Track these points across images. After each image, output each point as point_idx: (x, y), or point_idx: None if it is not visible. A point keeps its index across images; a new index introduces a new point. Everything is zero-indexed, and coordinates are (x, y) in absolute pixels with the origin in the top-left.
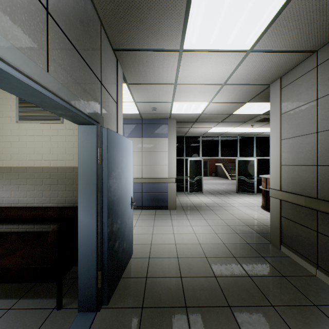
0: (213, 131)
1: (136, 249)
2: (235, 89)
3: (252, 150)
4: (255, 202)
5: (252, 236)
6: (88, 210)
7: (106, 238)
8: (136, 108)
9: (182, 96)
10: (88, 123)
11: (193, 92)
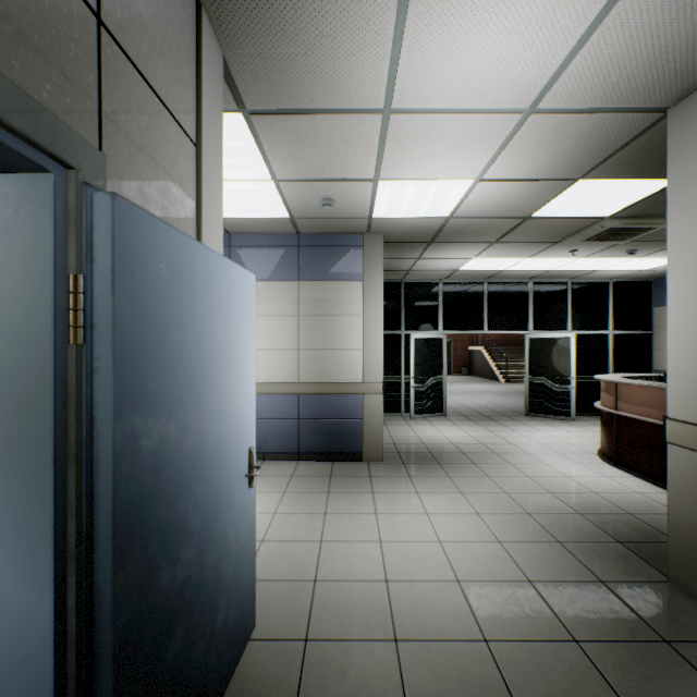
0: (471, 268)
1: (269, 602)
2: (558, 129)
3: (564, 315)
4: (578, 441)
5: (607, 554)
6: (19, 546)
7: (107, 656)
8: (282, 200)
9: (403, 160)
10: (2, 157)
11: (436, 142)
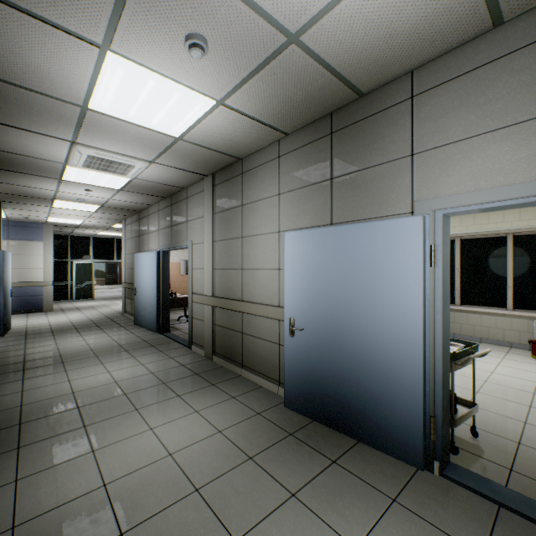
0: (104, 234)
1: (14, 327)
2: (100, 219)
3: None
4: None
5: (114, 314)
6: None
7: (3, 304)
8: (5, 215)
9: (57, 216)
10: None
11: (67, 216)
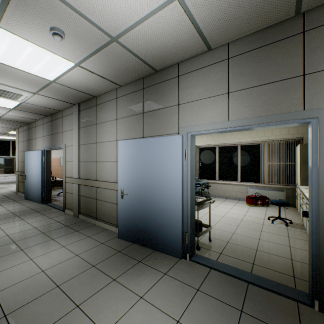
0: (2, 137)
1: None
2: None
3: None
4: None
5: (9, 193)
6: None
7: None
8: None
9: None
10: None
11: None
